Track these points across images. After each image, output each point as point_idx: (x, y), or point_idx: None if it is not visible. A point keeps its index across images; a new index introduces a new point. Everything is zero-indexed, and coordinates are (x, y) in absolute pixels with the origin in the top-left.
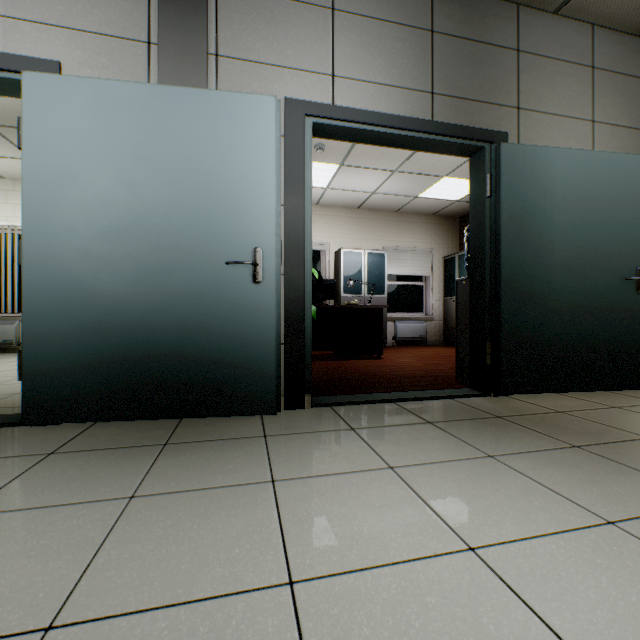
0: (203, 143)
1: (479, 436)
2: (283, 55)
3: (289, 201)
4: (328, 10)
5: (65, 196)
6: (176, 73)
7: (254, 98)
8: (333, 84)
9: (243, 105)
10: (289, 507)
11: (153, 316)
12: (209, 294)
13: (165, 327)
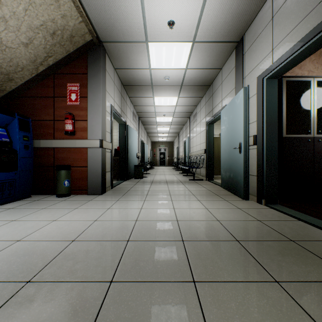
0: (234, 113)
1: (242, 224)
2: (258, 60)
3: (258, 118)
4: (270, 21)
5: (223, 136)
6: (237, 92)
7: (240, 92)
8: (272, 54)
9: (238, 96)
10: (189, 201)
11: (229, 164)
12: (234, 158)
13: (230, 167)
